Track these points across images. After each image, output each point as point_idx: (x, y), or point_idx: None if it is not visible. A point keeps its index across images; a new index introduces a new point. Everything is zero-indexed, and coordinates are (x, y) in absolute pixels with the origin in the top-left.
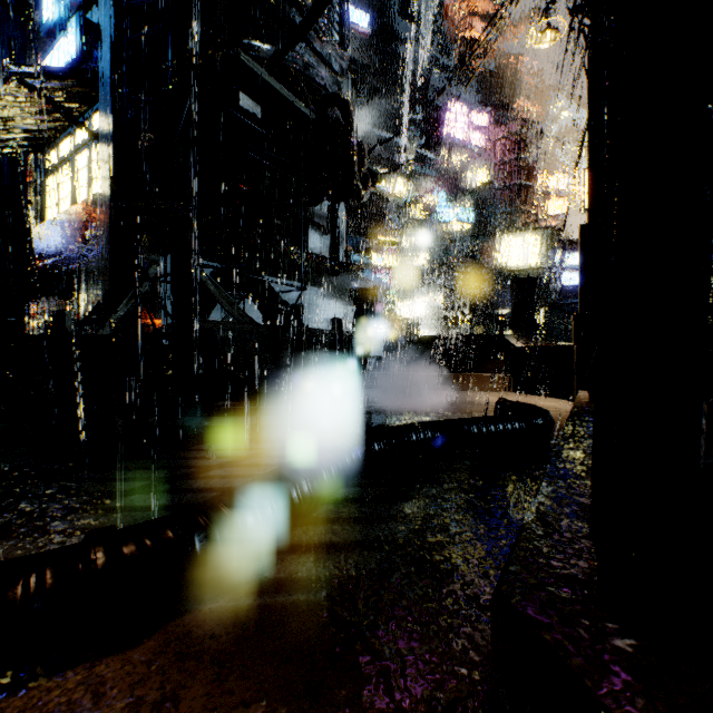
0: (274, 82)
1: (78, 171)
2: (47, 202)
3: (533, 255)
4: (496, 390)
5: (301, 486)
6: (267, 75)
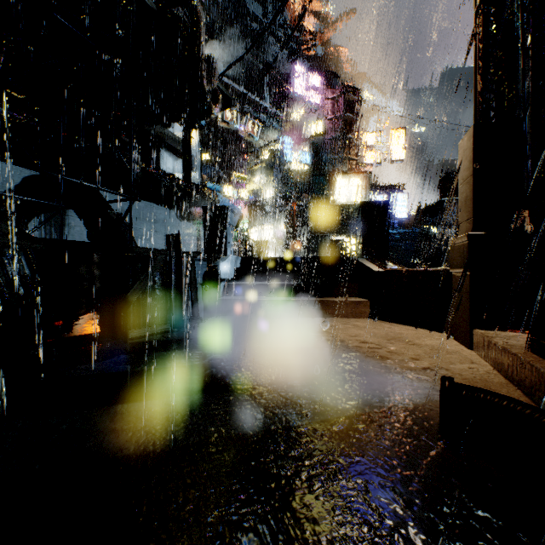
0: None
1: None
2: None
3: (355, 194)
4: (353, 316)
5: None
6: None
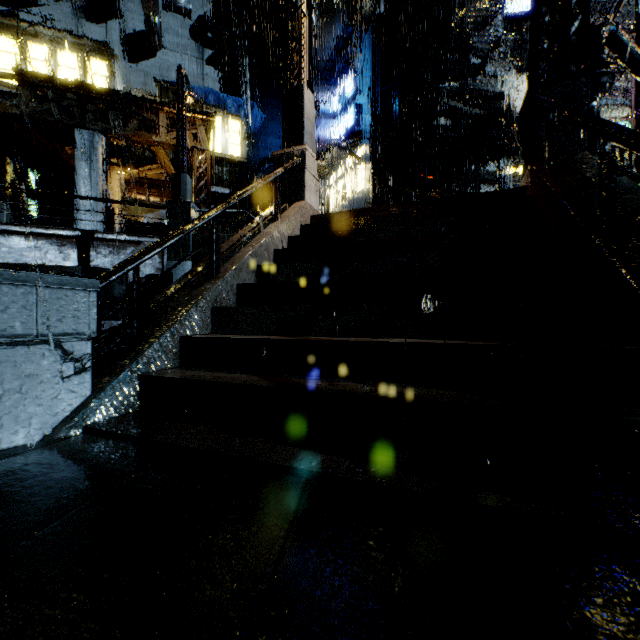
0: (460, 105)
1: (348, 181)
2: (330, 202)
3: None
4: None
5: None
6: (456, 103)
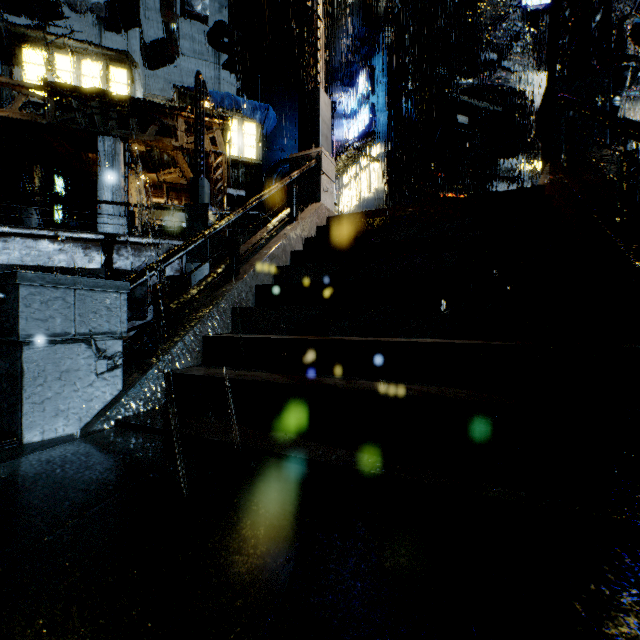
0: (477, 102)
1: (363, 181)
2: (344, 202)
3: None
4: None
5: None
6: (473, 100)
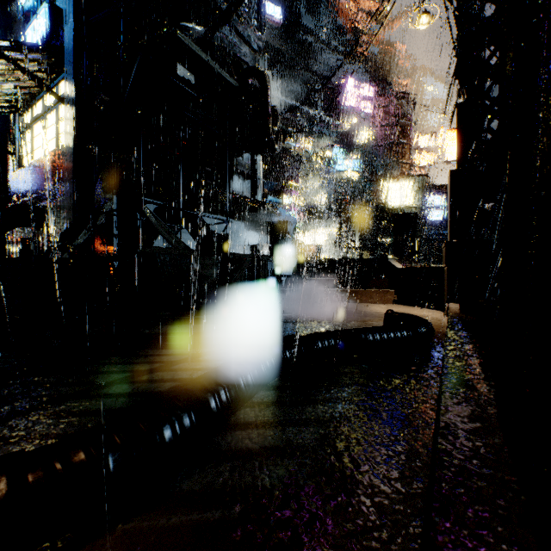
0: (205, 56)
1: (48, 127)
2: (24, 152)
3: (408, 197)
4: (381, 302)
5: (219, 395)
6: (200, 50)
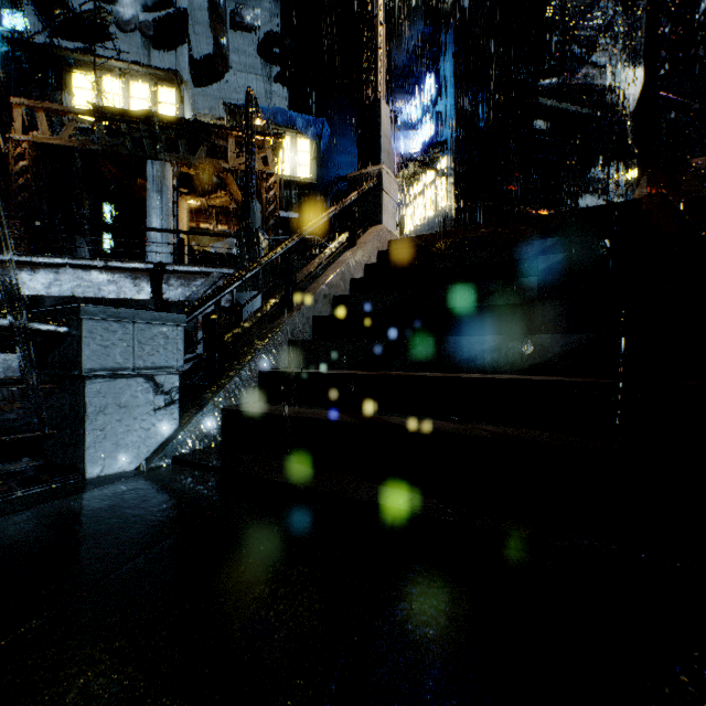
0: (560, 104)
1: (427, 199)
2: (406, 222)
3: None
4: None
5: None
6: (555, 102)
